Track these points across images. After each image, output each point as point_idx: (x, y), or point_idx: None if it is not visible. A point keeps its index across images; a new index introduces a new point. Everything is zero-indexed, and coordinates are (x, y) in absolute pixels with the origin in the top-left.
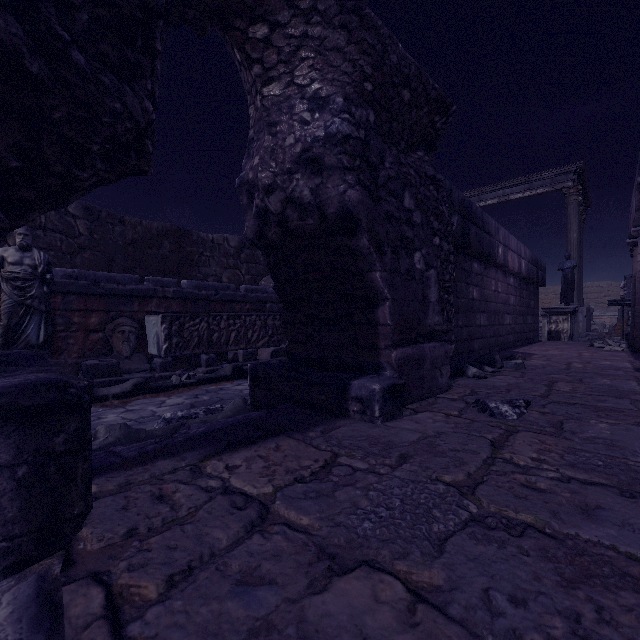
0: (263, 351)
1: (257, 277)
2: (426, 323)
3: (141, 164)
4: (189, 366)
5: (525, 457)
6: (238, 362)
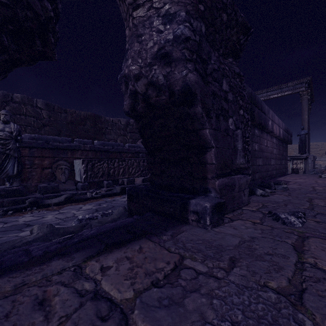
0: (138, 179)
1: (135, 140)
2: (236, 163)
3: (46, 51)
4: (98, 187)
5: (325, 262)
6: (124, 185)
